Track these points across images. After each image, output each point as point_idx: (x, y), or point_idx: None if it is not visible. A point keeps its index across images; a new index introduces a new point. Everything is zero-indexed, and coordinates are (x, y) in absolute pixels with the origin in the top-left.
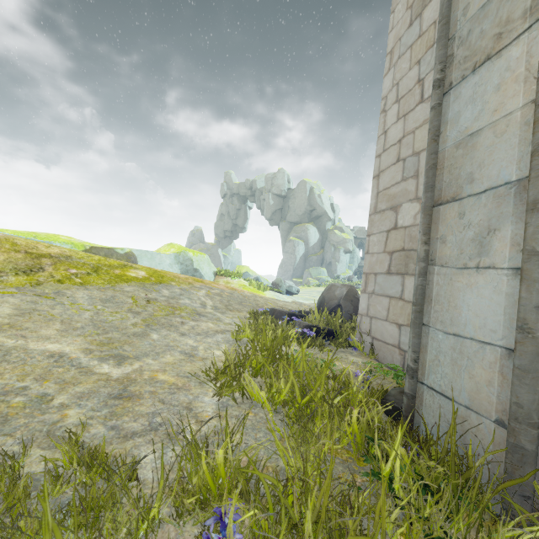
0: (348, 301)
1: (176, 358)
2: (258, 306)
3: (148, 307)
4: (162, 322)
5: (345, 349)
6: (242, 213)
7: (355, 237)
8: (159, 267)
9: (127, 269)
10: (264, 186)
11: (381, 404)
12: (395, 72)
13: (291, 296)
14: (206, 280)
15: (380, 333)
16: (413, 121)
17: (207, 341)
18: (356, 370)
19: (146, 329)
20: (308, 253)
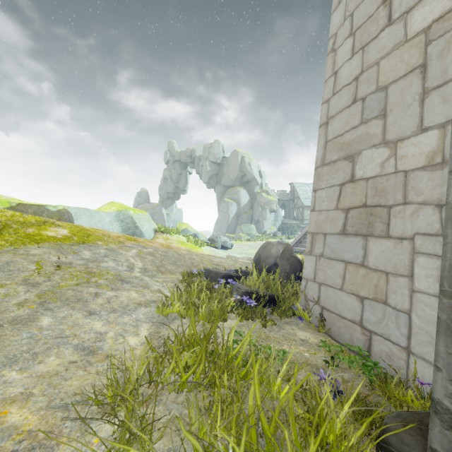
0: (284, 260)
1: (63, 360)
2: (194, 266)
3: (55, 275)
4: (66, 296)
5: (289, 319)
6: (183, 177)
7: (279, 199)
8: (99, 224)
9: (45, 228)
10: (202, 154)
11: (376, 448)
12: (348, 3)
13: (226, 250)
14: (140, 239)
15: (332, 303)
16: (377, 51)
17: (123, 321)
18: (310, 354)
19: (36, 310)
20: (240, 212)
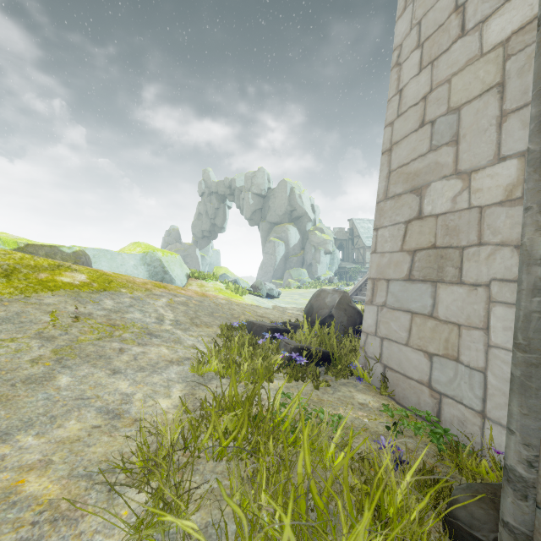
0: (341, 311)
1: (86, 425)
2: (234, 317)
3: (73, 328)
4: (86, 352)
5: (346, 380)
6: (221, 212)
7: (335, 238)
8: (121, 269)
9: (60, 273)
10: (244, 185)
11: (442, 523)
12: (415, 9)
13: (272, 299)
14: (171, 285)
15: (396, 361)
16: (448, 66)
17: (152, 381)
18: (370, 420)
19: (53, 367)
20: (289, 254)
